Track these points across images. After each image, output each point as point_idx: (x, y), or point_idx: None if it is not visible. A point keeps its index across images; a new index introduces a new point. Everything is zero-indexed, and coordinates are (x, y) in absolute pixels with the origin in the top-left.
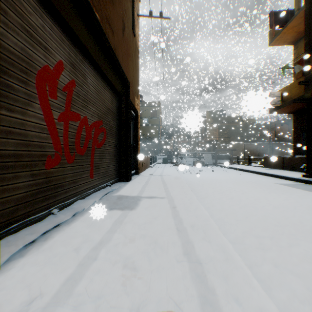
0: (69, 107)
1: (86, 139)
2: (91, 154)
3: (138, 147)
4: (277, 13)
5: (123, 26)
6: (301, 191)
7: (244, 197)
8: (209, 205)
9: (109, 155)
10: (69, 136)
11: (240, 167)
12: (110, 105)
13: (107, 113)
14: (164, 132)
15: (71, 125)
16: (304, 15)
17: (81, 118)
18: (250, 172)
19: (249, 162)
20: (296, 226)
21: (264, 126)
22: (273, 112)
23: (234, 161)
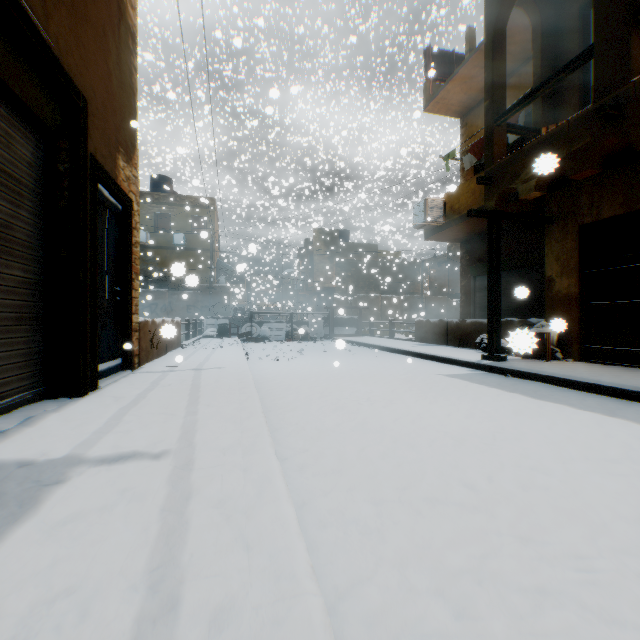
0: None
1: None
2: None
3: (134, 296)
4: (437, 54)
5: None
6: (489, 391)
7: (390, 418)
8: (307, 456)
9: None
10: None
11: (375, 343)
12: None
13: None
14: (224, 268)
15: None
16: (487, 54)
17: None
18: (394, 352)
19: (391, 331)
20: (519, 503)
21: (414, 266)
22: (431, 237)
23: (364, 330)
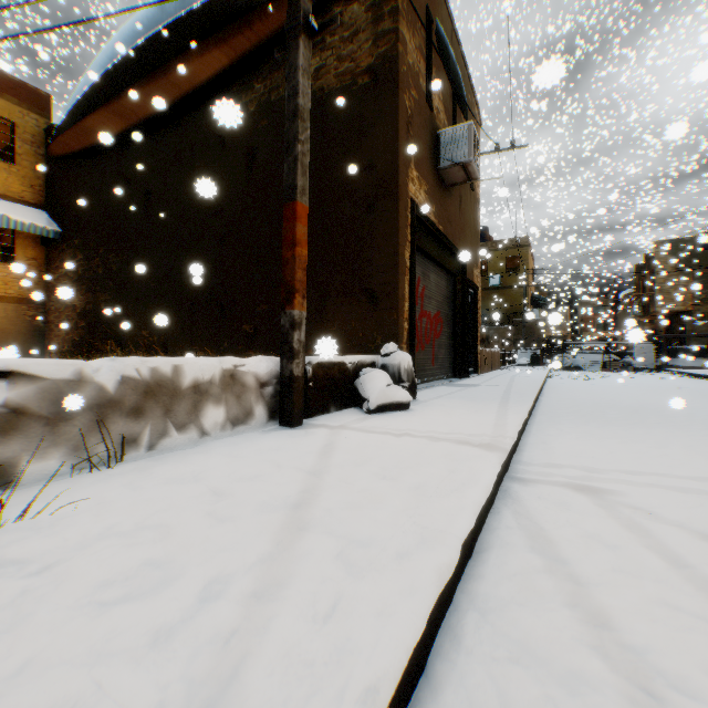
0: (422, 308)
1: (429, 331)
2: (432, 344)
3: (478, 336)
4: None
5: (459, 201)
6: None
7: (615, 396)
8: (555, 396)
9: (445, 346)
10: (422, 330)
11: (704, 373)
12: (446, 291)
13: (443, 302)
14: (538, 300)
15: (423, 321)
16: None
17: (427, 314)
18: None
19: None
20: (626, 406)
21: None
22: None
23: None
